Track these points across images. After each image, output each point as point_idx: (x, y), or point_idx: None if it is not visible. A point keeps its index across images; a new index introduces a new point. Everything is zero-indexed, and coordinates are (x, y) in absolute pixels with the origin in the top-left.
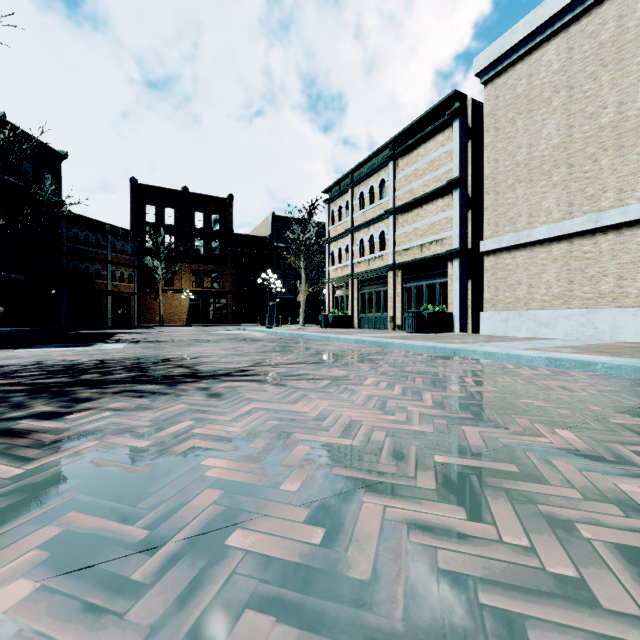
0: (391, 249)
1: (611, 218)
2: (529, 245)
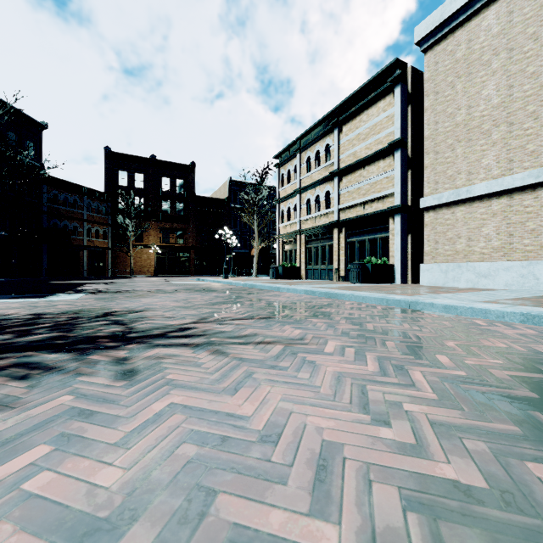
0: (336, 207)
1: None
2: (468, 201)
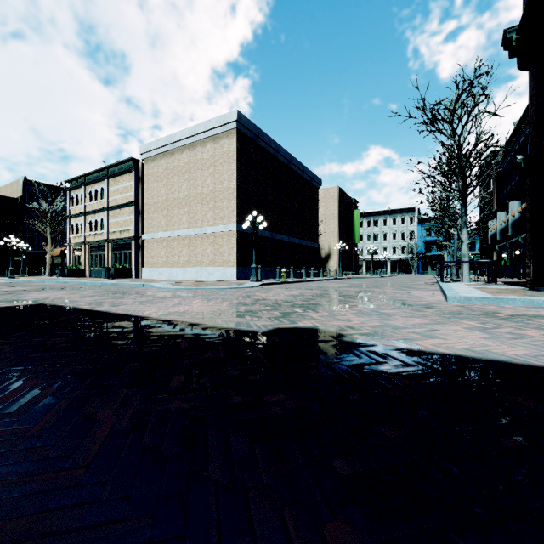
0: (106, 230)
1: (176, 234)
2: (158, 239)
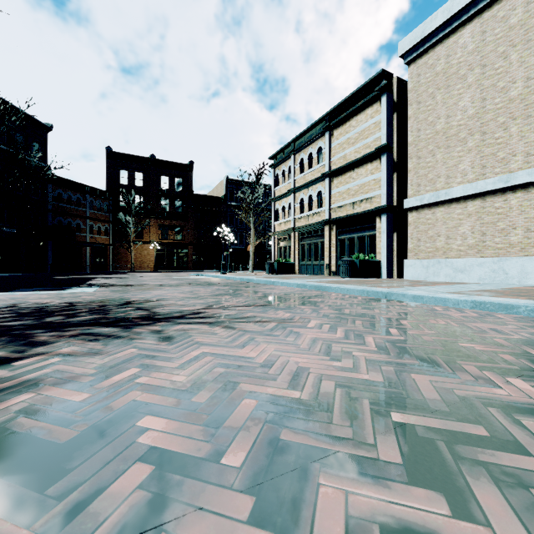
0: (327, 206)
1: (520, 178)
2: (447, 202)
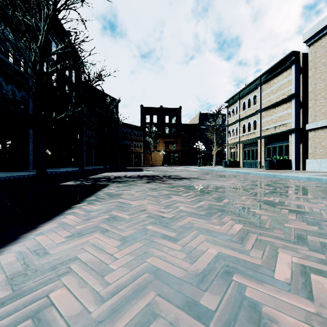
0: (259, 129)
1: None
2: None
